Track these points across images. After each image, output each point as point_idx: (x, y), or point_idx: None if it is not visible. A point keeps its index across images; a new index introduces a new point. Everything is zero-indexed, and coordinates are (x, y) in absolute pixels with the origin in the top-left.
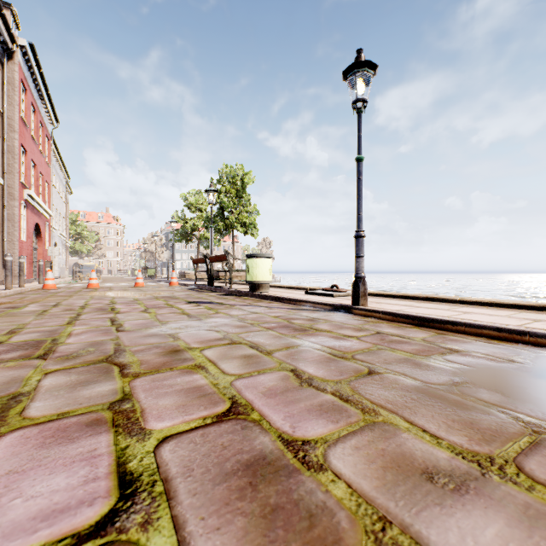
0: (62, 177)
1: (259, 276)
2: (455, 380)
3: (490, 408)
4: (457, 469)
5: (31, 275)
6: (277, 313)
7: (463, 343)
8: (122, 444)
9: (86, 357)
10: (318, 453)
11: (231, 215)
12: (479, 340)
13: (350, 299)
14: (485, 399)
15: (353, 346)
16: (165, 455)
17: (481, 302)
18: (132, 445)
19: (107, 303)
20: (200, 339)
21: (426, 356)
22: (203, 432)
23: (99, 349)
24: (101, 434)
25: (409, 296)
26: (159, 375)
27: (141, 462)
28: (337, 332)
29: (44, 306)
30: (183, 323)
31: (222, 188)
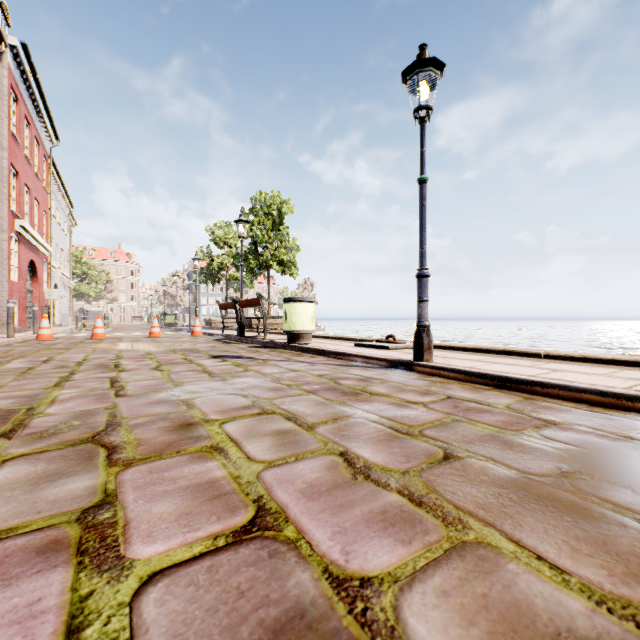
0: (64, 205)
1: (299, 325)
2: (564, 469)
3: (624, 515)
4: (606, 635)
5: (25, 323)
6: (321, 371)
7: (560, 411)
8: (83, 589)
9: (66, 434)
10: (386, 604)
11: (266, 251)
12: (578, 408)
13: (409, 352)
14: (611, 500)
15: (420, 417)
16: (146, 612)
17: (571, 356)
18: (99, 591)
19: (112, 358)
20: (222, 408)
21: (517, 431)
22: (211, 564)
23: (86, 422)
24: (55, 569)
25: (481, 349)
26: (160, 463)
27: (106, 627)
28: (397, 396)
29: (32, 362)
30: (203, 385)
31: (255, 220)
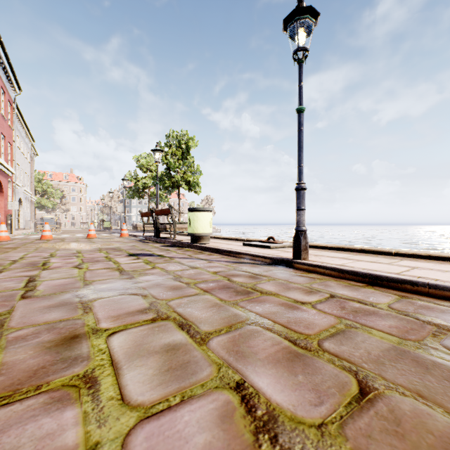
0: (27, 140)
1: (200, 229)
2: None
3: None
4: None
5: None
6: (217, 268)
7: (442, 313)
8: None
9: None
10: None
11: (177, 174)
12: None
13: (287, 250)
14: None
15: (313, 322)
16: None
17: (418, 255)
18: None
19: (46, 256)
20: (118, 312)
21: (418, 341)
22: None
23: None
24: None
25: (343, 248)
26: (2, 414)
27: None
28: (285, 295)
29: None
30: (110, 284)
31: (169, 151)
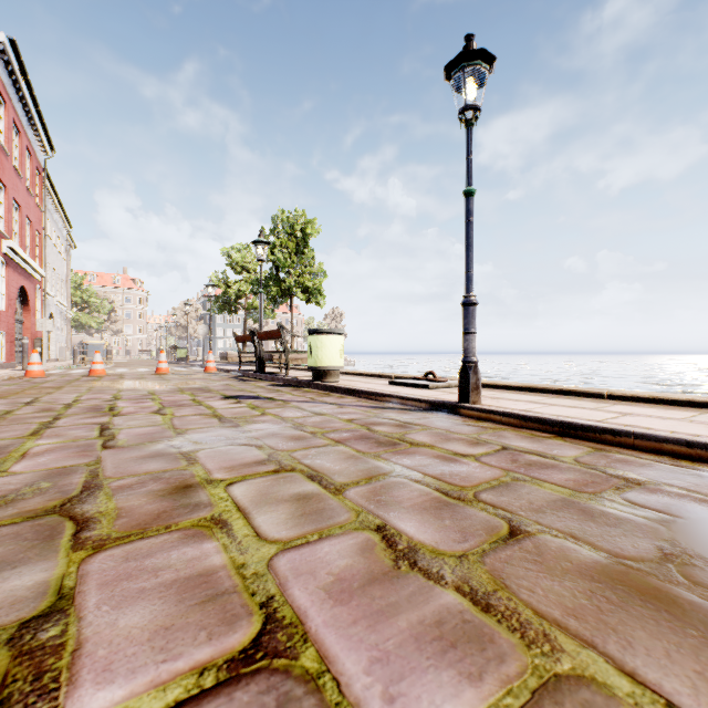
0: (61, 225)
1: (326, 360)
2: (666, 550)
3: None
4: None
5: (14, 358)
6: (351, 414)
7: (640, 467)
8: None
9: (28, 501)
10: None
11: (289, 277)
12: (661, 461)
13: (452, 391)
14: None
15: (473, 475)
16: None
17: (639, 397)
18: None
19: (108, 398)
20: (230, 463)
21: (594, 493)
22: None
23: (58, 484)
24: None
25: (534, 388)
26: (142, 544)
27: None
28: (442, 447)
29: (12, 404)
30: (210, 433)
31: (276, 241)
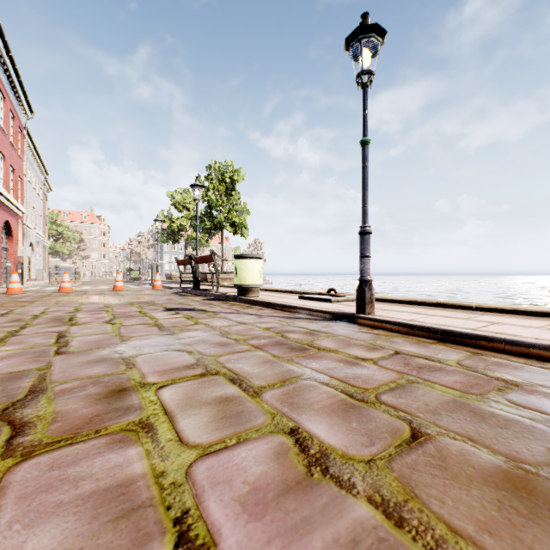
0: (40, 172)
1: (249, 279)
2: None
3: None
4: None
5: None
6: (268, 323)
7: (514, 369)
8: None
9: None
10: None
11: (220, 214)
12: (530, 364)
13: (350, 304)
14: None
15: (373, 377)
16: None
17: (502, 309)
18: None
19: (70, 310)
20: (163, 367)
21: (481, 395)
22: None
23: (7, 388)
24: None
25: (416, 301)
26: (69, 451)
27: None
28: (345, 352)
29: None
30: (150, 340)
31: (210, 186)
